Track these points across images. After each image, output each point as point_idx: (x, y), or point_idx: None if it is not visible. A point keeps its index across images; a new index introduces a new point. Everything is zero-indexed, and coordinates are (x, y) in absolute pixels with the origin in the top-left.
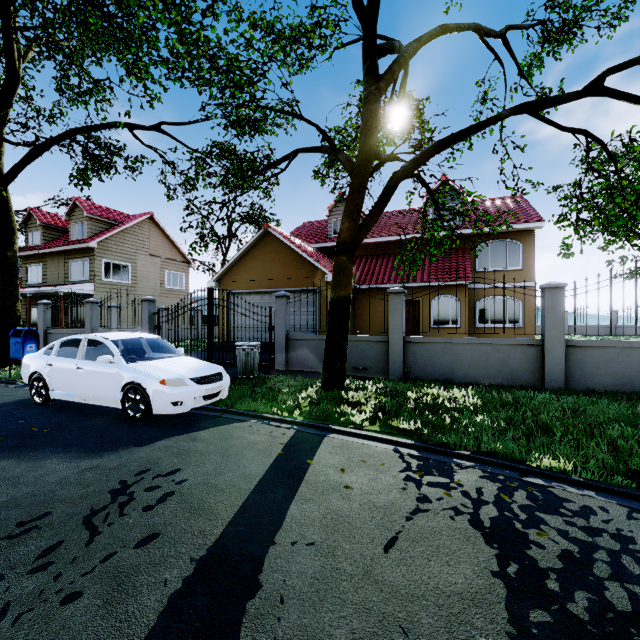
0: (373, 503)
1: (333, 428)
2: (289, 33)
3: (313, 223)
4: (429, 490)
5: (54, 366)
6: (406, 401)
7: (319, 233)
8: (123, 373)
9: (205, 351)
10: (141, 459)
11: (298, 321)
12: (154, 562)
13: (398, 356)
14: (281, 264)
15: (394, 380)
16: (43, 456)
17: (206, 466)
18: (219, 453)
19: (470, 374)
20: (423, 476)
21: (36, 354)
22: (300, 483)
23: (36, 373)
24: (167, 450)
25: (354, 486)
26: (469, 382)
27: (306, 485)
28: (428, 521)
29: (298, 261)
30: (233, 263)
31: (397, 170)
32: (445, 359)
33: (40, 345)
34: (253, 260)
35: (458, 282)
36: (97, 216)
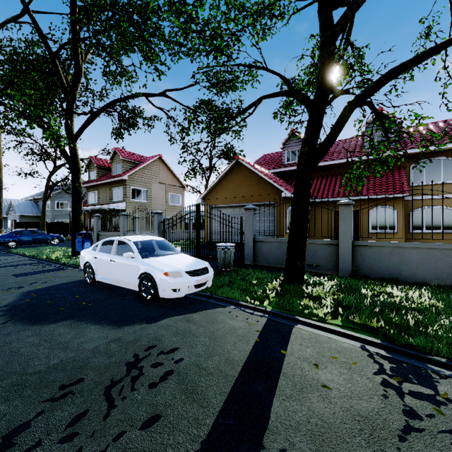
0: (356, 410)
1: (299, 319)
2: (255, 9)
3: (270, 155)
4: (414, 402)
5: (98, 258)
6: (363, 298)
7: (275, 161)
8: (139, 266)
9: (194, 248)
10: (150, 335)
11: (260, 227)
12: (155, 450)
13: (347, 257)
14: (248, 185)
15: (344, 277)
16: (86, 326)
17: (197, 347)
18: (207, 335)
19: (417, 275)
20: (401, 382)
21: (88, 250)
22: (278, 375)
23: (88, 262)
24: (168, 329)
25: (331, 386)
26: (416, 282)
27: (284, 378)
28: (427, 446)
29: (260, 182)
30: (213, 186)
31: (351, 99)
32: (392, 261)
33: (95, 242)
34: (227, 183)
35: (395, 195)
36: (128, 159)
